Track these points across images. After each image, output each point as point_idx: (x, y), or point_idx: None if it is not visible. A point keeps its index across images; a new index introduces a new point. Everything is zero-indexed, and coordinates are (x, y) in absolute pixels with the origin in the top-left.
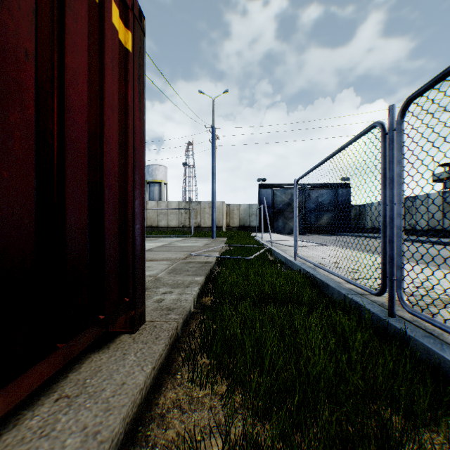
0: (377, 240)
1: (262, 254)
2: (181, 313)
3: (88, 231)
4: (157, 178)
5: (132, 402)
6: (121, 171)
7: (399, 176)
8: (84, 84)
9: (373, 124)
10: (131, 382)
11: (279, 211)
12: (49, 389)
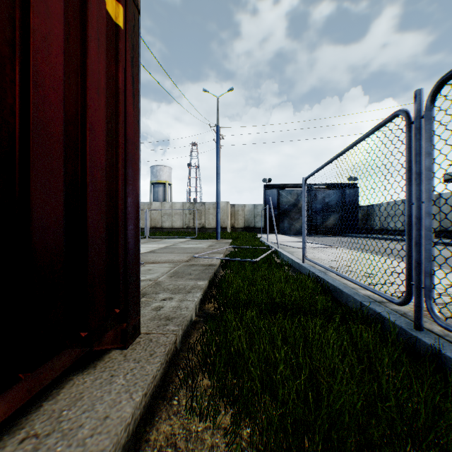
0: (387, 241)
1: (268, 256)
2: (180, 324)
3: (64, 233)
4: (162, 179)
5: (114, 444)
6: (111, 164)
7: (428, 169)
8: (59, 54)
9: (395, 113)
10: (115, 416)
11: (285, 212)
12: (16, 424)
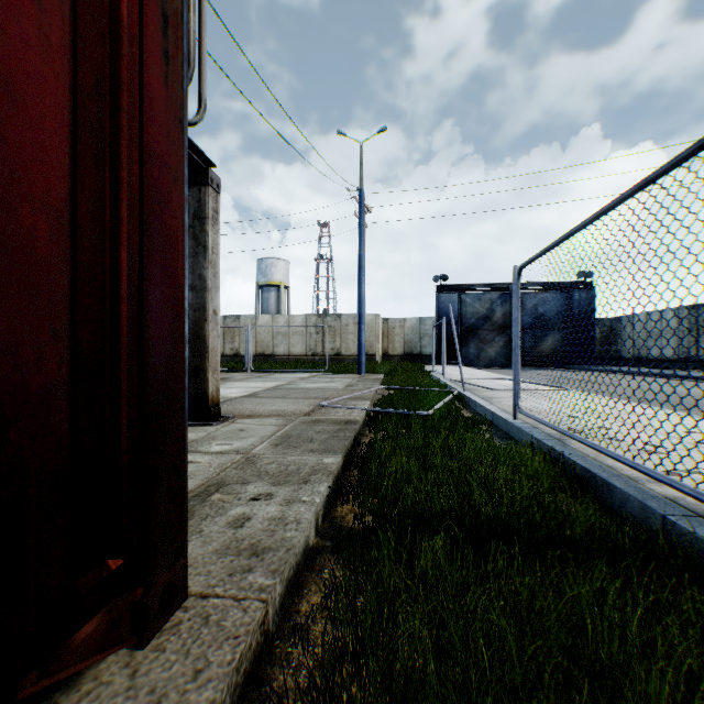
0: (649, 378)
1: (449, 406)
2: (279, 569)
3: None
4: (274, 280)
5: None
6: (96, 205)
7: None
8: None
9: None
10: None
11: (470, 330)
12: None
